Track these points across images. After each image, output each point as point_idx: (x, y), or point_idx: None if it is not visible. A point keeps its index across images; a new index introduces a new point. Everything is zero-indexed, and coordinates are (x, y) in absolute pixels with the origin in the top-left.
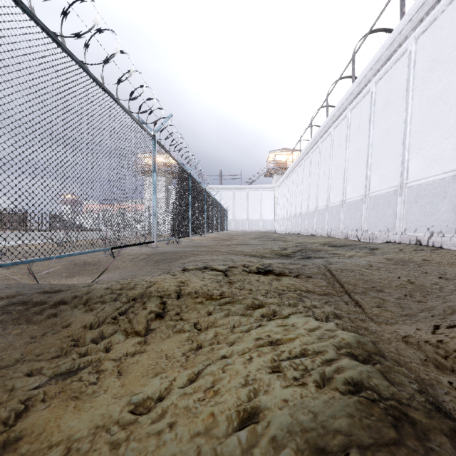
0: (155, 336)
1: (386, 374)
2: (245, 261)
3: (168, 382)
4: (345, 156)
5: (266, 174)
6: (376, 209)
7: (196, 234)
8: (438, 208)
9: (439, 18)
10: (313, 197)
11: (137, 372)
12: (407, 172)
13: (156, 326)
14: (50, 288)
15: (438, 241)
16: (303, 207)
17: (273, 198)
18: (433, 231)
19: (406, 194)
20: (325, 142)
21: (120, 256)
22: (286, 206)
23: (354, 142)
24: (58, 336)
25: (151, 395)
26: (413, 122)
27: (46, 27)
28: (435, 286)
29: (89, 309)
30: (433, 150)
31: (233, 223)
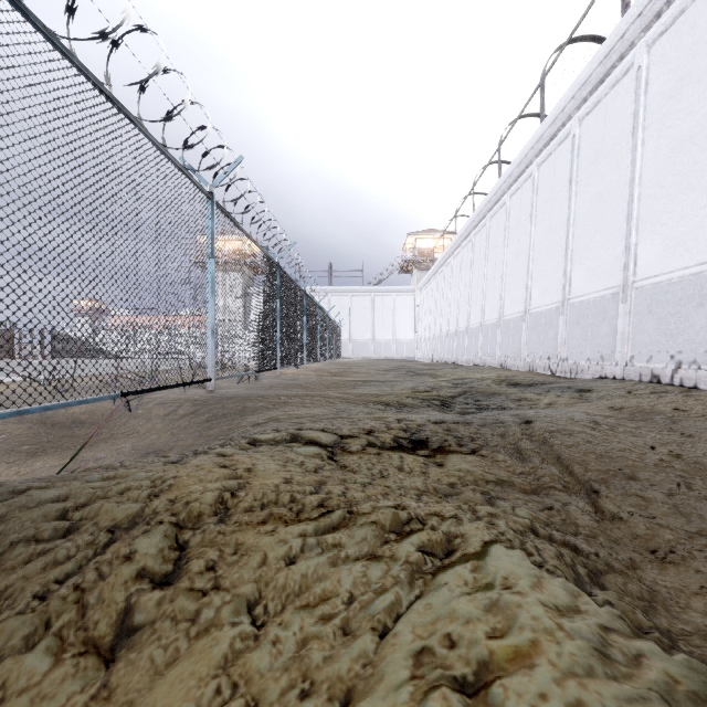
0: (137, 660)
1: None
2: (372, 420)
3: None
4: (529, 239)
5: (402, 270)
6: (582, 323)
7: (289, 364)
8: (690, 322)
9: (690, 10)
10: (476, 304)
11: None
12: (635, 263)
13: (148, 621)
14: None
15: (690, 377)
16: (460, 321)
17: (412, 307)
18: (681, 361)
19: (633, 299)
20: (496, 218)
21: (144, 408)
22: (434, 319)
23: (544, 217)
24: None
25: None
26: (645, 182)
27: None
28: None
29: None
30: (680, 227)
31: (350, 346)
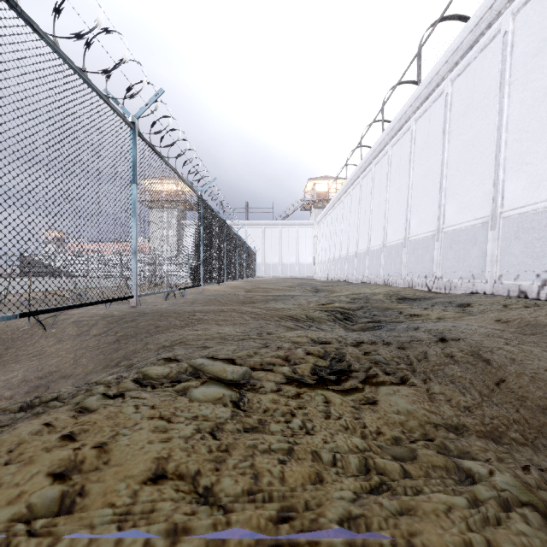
0: None
1: None
2: (286, 343)
3: None
4: (408, 180)
5: (304, 208)
6: (455, 248)
7: (211, 282)
8: None
9: None
10: (363, 234)
11: None
12: (503, 196)
13: None
14: None
15: None
16: (350, 248)
17: (311, 237)
18: (546, 279)
19: (501, 227)
20: (380, 165)
21: (58, 326)
22: (329, 246)
23: (421, 162)
24: None
25: None
26: (511, 129)
27: None
28: None
29: None
30: (544, 165)
31: (262, 267)
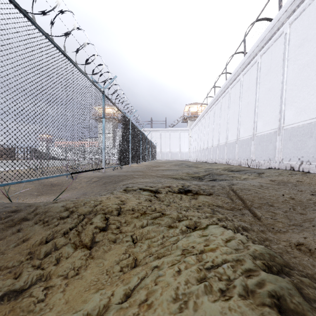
0: (99, 249)
1: (301, 290)
2: (170, 183)
3: (107, 297)
4: (239, 107)
5: (183, 121)
6: (261, 144)
7: (134, 162)
8: (306, 144)
9: (307, 9)
10: (216, 136)
11: (81, 285)
12: (284, 118)
13: (100, 239)
14: (17, 206)
15: (306, 167)
16: (209, 143)
17: (188, 137)
18: (303, 161)
19: (283, 134)
20: (224, 98)
21: (78, 179)
22: (197, 142)
23: (245, 98)
24: (18, 249)
25: (91, 310)
26: (288, 83)
27: (18, 5)
28: (310, 201)
29: (46, 225)
30: (302, 103)
31: (160, 154)
